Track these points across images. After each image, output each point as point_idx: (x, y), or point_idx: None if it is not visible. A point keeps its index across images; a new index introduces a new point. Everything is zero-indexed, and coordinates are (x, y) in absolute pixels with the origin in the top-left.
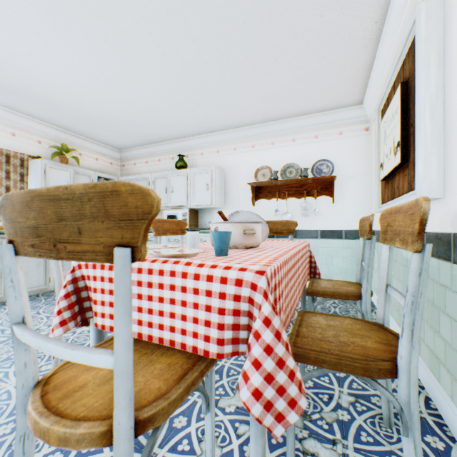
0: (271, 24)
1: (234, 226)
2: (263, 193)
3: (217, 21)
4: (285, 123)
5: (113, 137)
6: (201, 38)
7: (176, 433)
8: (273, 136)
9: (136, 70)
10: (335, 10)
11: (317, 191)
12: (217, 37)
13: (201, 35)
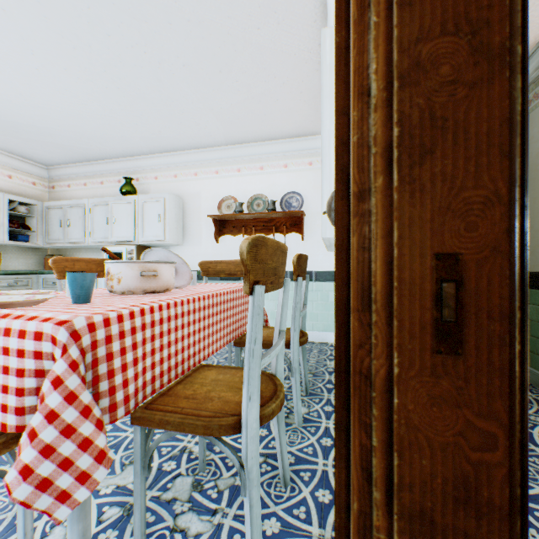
0: (203, 29)
1: (129, 266)
2: (229, 227)
3: (133, 15)
4: (253, 148)
5: (33, 149)
6: (119, 34)
7: (15, 531)
8: (240, 162)
9: (40, 63)
10: (271, 24)
11: (287, 227)
12: (139, 35)
13: (117, 29)
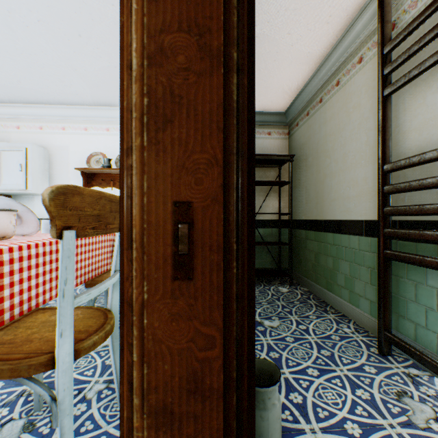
0: None
1: None
2: (98, 180)
3: None
4: None
5: None
6: None
7: None
8: (109, 122)
9: None
10: None
11: None
12: None
13: None
